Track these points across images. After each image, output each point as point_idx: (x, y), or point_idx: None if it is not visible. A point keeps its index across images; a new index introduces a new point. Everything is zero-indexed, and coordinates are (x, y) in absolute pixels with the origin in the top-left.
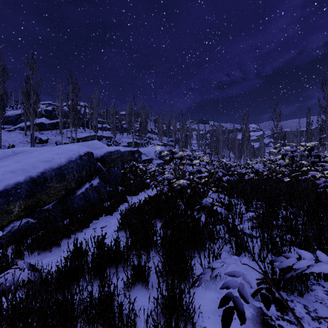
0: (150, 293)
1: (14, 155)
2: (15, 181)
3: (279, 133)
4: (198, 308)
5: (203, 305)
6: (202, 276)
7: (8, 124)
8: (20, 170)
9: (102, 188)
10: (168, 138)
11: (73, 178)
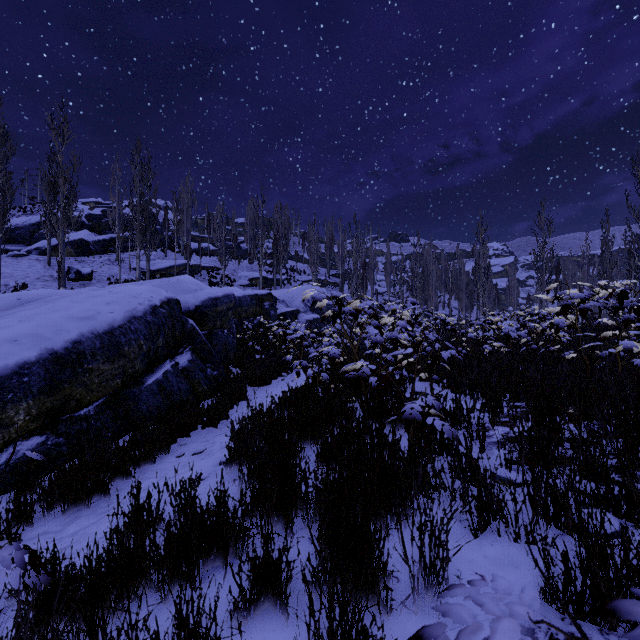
0: None
1: (19, 306)
2: (18, 359)
3: (548, 260)
4: None
5: None
6: None
7: (15, 242)
8: (30, 338)
9: (198, 372)
10: (330, 270)
11: (137, 352)
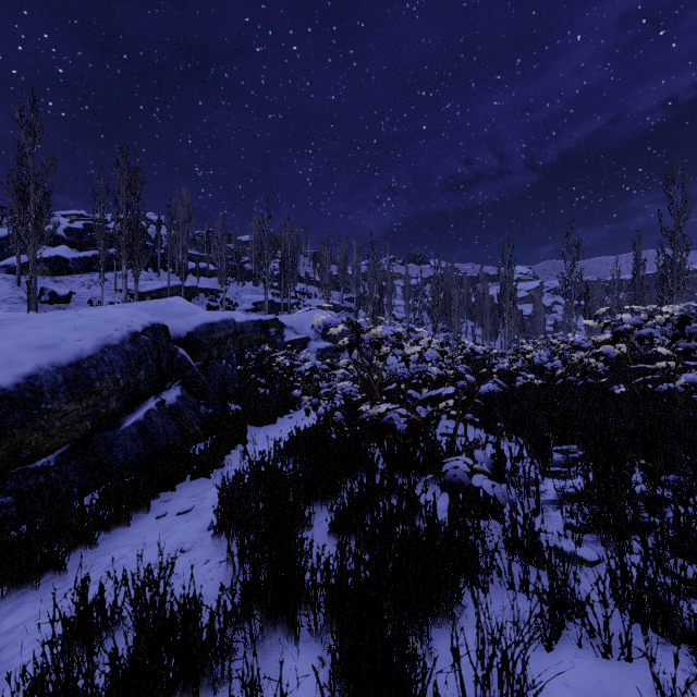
0: None
1: None
2: None
3: (577, 285)
4: None
5: None
6: None
7: None
8: None
9: (189, 410)
10: (343, 294)
11: (112, 388)
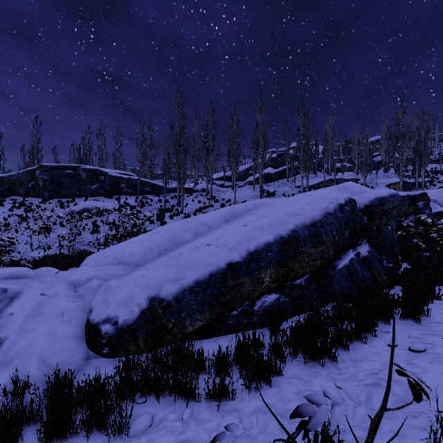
0: None
1: (255, 208)
2: (264, 240)
3: None
4: None
5: None
6: None
7: (239, 180)
8: (268, 227)
9: (376, 262)
10: None
11: (331, 241)
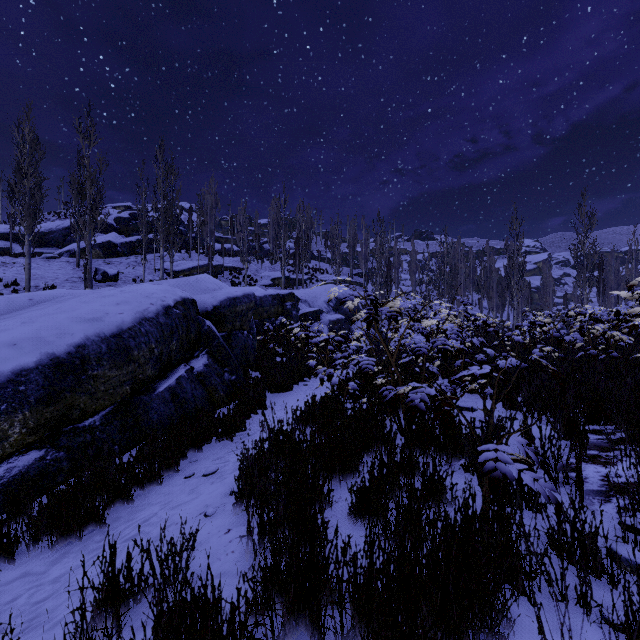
0: None
1: (30, 307)
2: (15, 365)
3: (590, 256)
4: None
5: None
6: None
7: (49, 246)
8: (30, 342)
9: (214, 377)
10: (353, 270)
11: (148, 357)
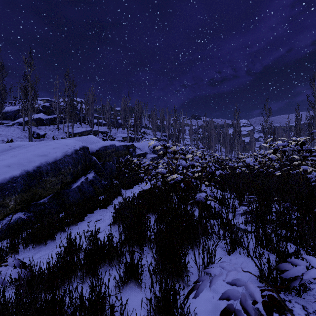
0: (142, 298)
1: (10, 149)
2: (10, 175)
3: (269, 128)
4: (193, 311)
5: (198, 305)
6: (199, 284)
7: (7, 119)
8: (16, 165)
9: (97, 182)
10: (162, 133)
11: (68, 172)
